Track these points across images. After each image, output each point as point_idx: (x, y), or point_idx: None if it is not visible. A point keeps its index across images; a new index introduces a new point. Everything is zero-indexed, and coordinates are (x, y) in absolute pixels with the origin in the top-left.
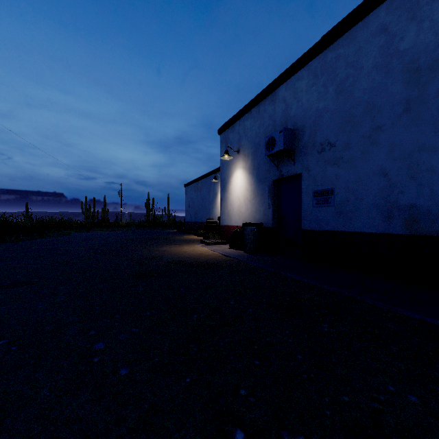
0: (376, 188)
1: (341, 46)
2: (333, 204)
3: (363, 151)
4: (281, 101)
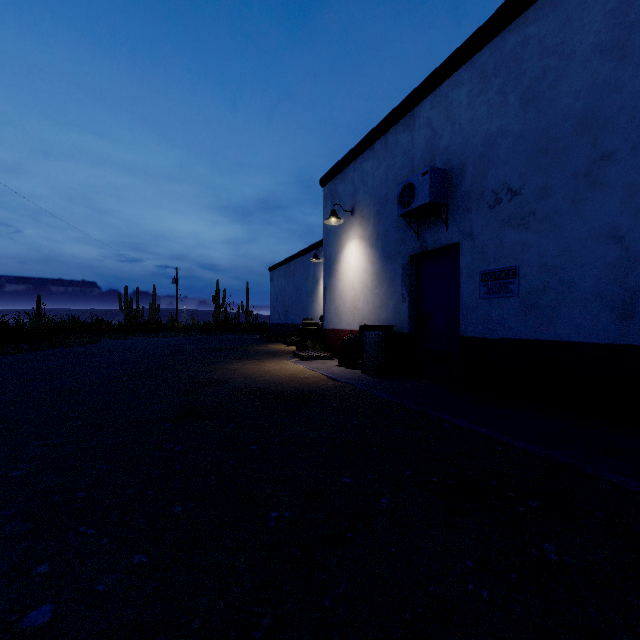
0: (600, 264)
1: (533, 22)
2: (516, 294)
3: (574, 201)
4: (424, 126)
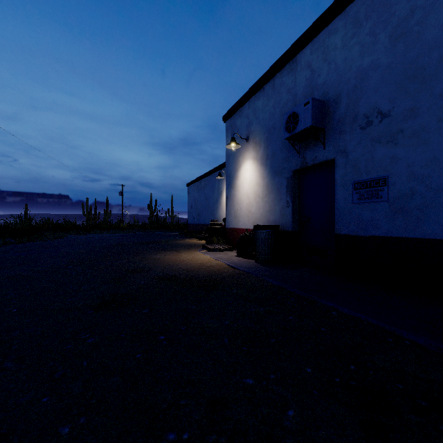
0: None
1: None
2: (386, 199)
3: (441, 118)
4: (304, 68)
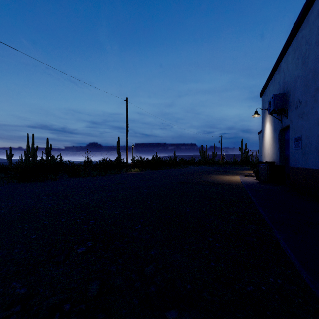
0: (316, 135)
1: (303, 28)
2: (300, 148)
3: (311, 107)
4: (282, 71)
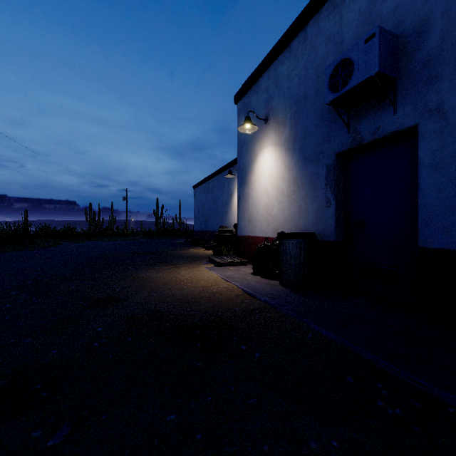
0: None
1: None
2: None
3: None
4: None
